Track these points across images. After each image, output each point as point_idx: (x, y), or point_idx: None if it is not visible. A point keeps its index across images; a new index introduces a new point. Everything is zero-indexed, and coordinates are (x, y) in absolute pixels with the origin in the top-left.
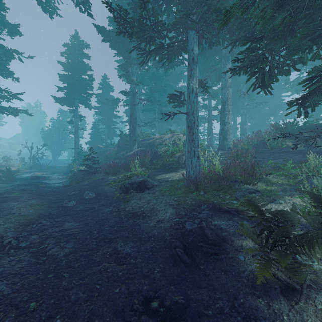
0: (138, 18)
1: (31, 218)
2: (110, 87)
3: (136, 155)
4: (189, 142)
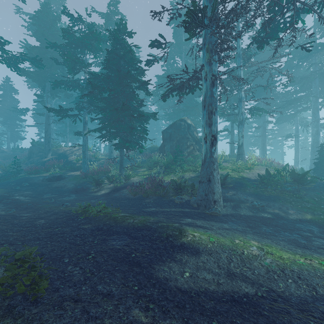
0: (59, 109)
1: (5, 192)
2: (15, 90)
3: (52, 161)
4: (83, 158)
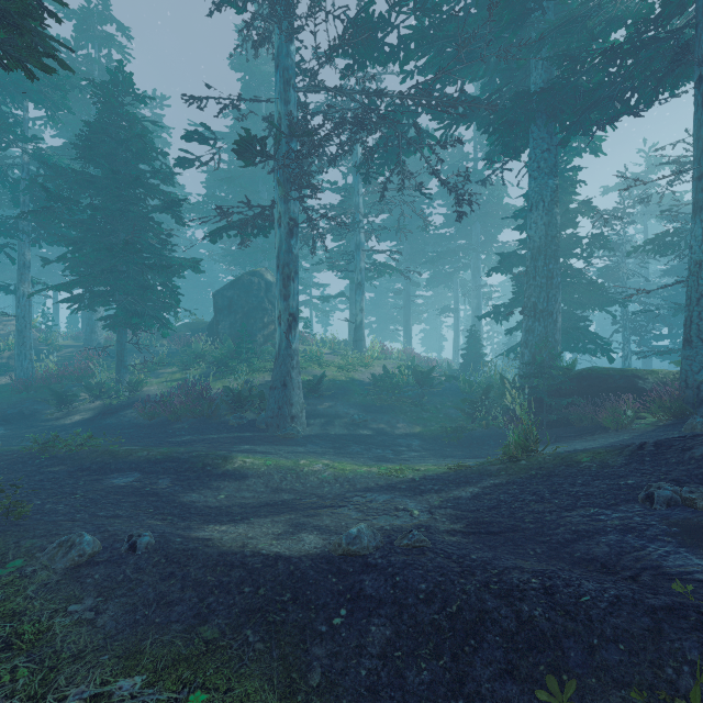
0: None
1: None
2: None
3: None
4: (19, 345)
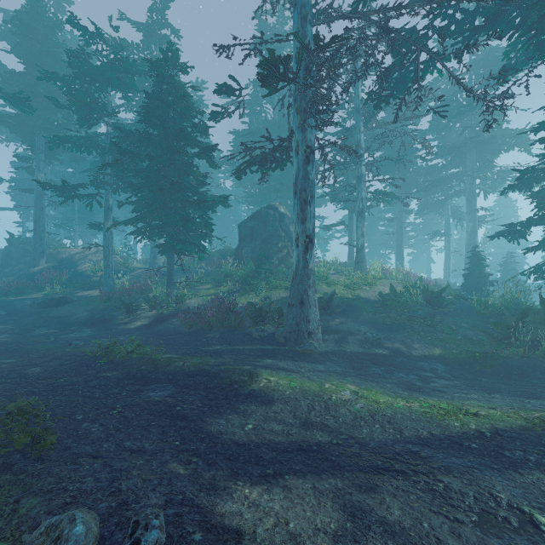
0: (61, 186)
1: None
2: None
3: (48, 273)
4: (105, 267)
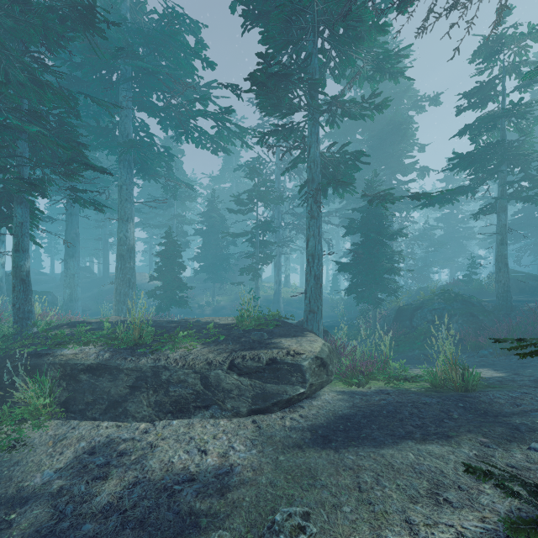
0: None
1: None
2: None
3: None
4: None
